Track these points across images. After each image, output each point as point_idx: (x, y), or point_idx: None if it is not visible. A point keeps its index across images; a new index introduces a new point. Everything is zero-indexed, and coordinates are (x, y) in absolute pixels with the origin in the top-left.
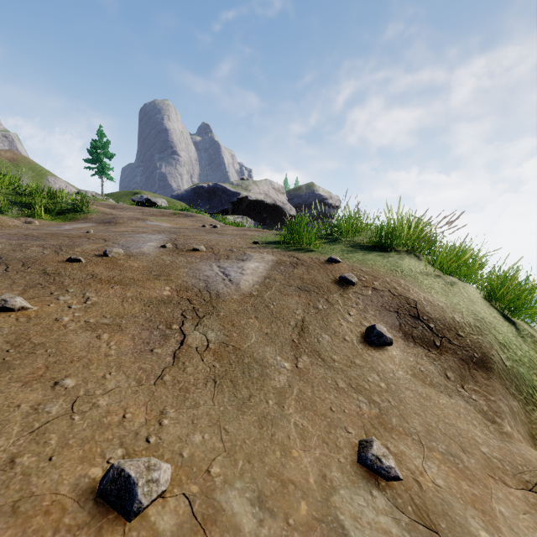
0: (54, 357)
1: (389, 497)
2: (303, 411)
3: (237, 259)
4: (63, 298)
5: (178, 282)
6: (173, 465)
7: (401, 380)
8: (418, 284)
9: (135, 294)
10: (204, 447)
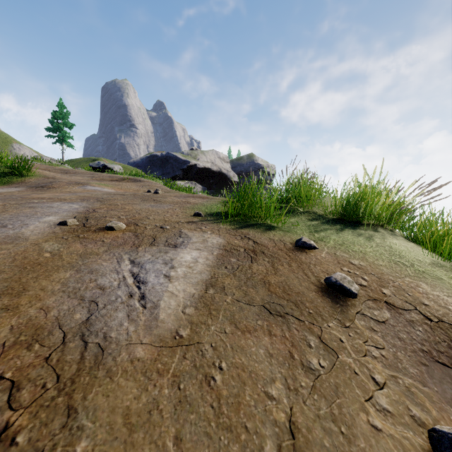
0: None
1: None
2: None
3: (167, 245)
4: None
5: (27, 313)
6: None
7: None
8: (451, 291)
9: None
10: None
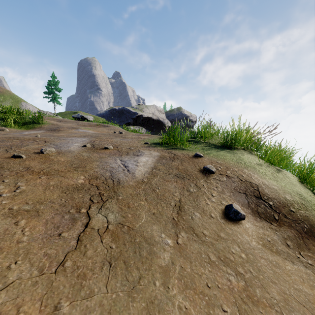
0: None
1: None
2: (185, 290)
3: (134, 155)
4: None
5: (90, 172)
6: None
7: (255, 250)
8: (256, 172)
9: (57, 182)
10: None
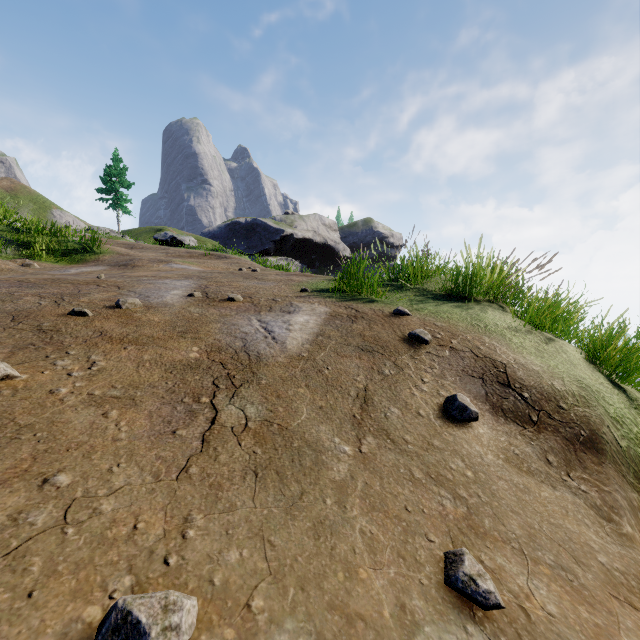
0: (44, 444)
1: (490, 635)
2: (370, 513)
3: (282, 311)
4: (61, 362)
5: (208, 341)
6: (200, 598)
7: (491, 467)
8: (506, 342)
9: (154, 356)
10: (242, 569)
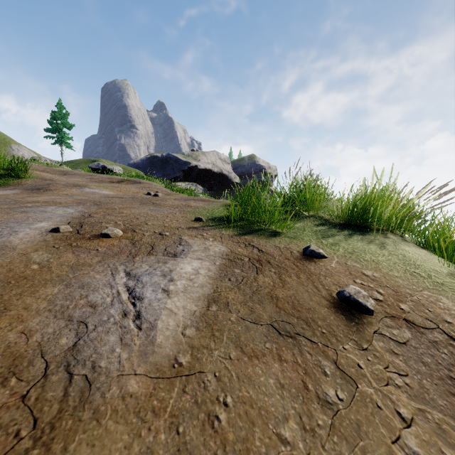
0: None
1: None
2: None
3: (166, 254)
4: None
5: (5, 339)
6: None
7: None
8: None
9: None
10: None
